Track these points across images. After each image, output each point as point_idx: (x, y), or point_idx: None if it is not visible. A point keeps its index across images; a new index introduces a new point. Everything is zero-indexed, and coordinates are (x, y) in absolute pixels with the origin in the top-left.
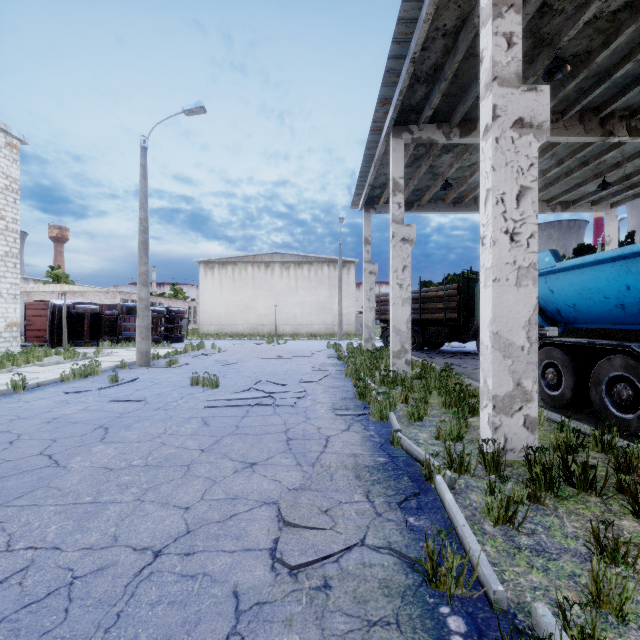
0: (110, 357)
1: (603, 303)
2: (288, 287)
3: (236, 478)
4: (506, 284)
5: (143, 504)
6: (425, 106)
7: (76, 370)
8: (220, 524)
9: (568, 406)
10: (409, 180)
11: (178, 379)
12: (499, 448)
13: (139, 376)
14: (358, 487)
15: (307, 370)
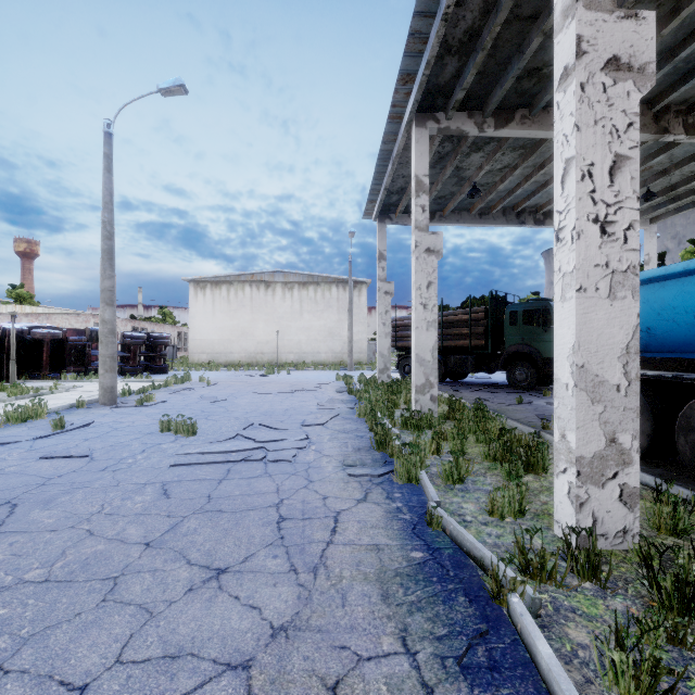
0: (70, 393)
1: (692, 326)
2: (291, 310)
3: (188, 605)
4: (595, 295)
5: (3, 682)
6: (455, 87)
7: (11, 412)
8: None
9: (642, 457)
10: (431, 185)
11: (146, 423)
12: (595, 540)
13: (97, 419)
14: (387, 620)
15: (312, 408)
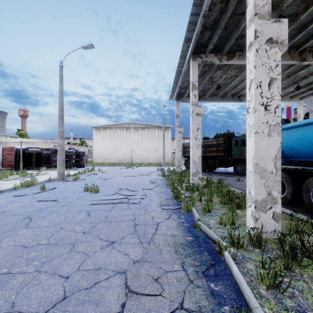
0: (44, 175)
1: (309, 147)
2: (138, 140)
3: (101, 253)
4: (262, 135)
5: (39, 274)
6: (209, 43)
7: (23, 183)
8: (87, 291)
9: (289, 203)
10: (199, 84)
11: (78, 188)
12: (260, 232)
13: (57, 186)
14: (177, 259)
15: (147, 182)
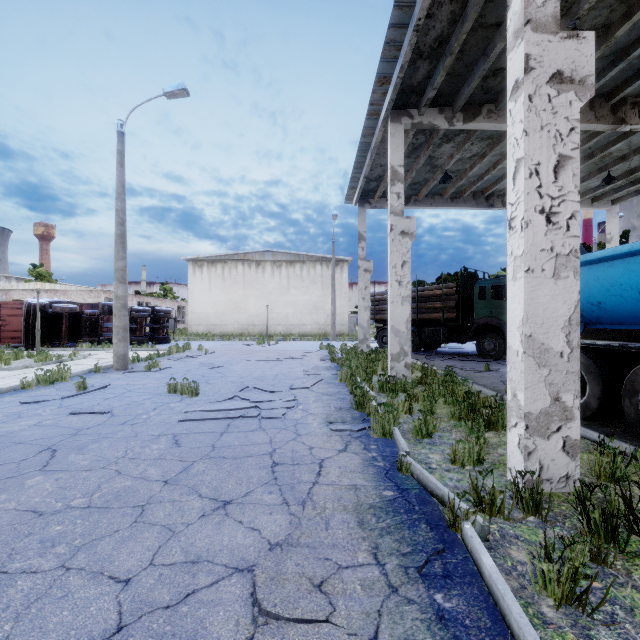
0: (87, 360)
1: (637, 300)
2: (280, 286)
3: (202, 526)
4: (541, 275)
5: (66, 575)
6: (427, 87)
7: (40, 376)
8: (168, 612)
9: (593, 417)
10: (406, 172)
11: (155, 385)
12: (538, 481)
13: (112, 382)
14: (362, 540)
15: (298, 374)
